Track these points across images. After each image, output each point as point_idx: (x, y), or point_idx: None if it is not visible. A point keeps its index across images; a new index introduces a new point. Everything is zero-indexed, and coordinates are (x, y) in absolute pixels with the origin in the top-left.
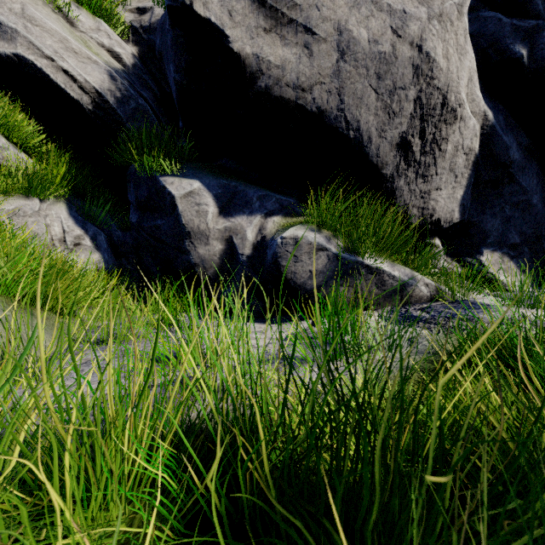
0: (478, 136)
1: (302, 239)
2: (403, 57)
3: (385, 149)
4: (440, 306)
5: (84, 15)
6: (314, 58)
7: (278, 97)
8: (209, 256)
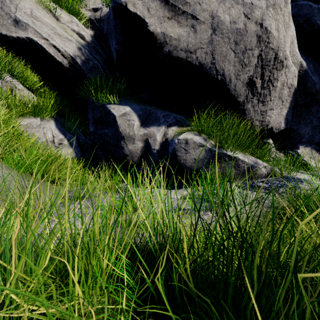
0: (296, 77)
1: (190, 140)
2: (251, 31)
3: (239, 86)
4: (274, 180)
5: (64, 14)
6: (197, 33)
7: (175, 57)
8: (135, 150)
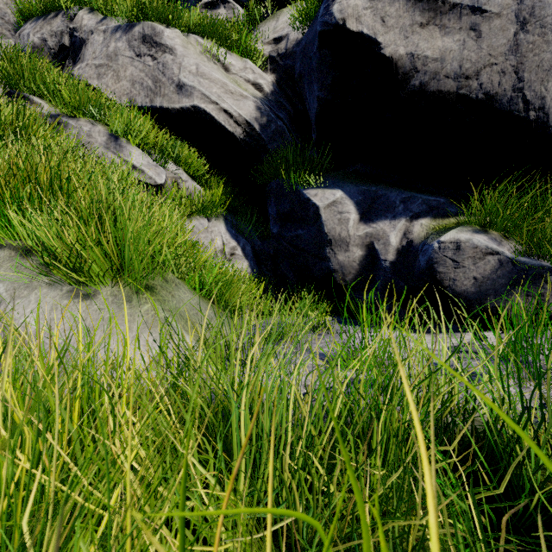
0: None
1: (465, 243)
2: None
3: None
4: None
5: (235, 59)
6: (483, 39)
7: (434, 92)
8: (349, 263)
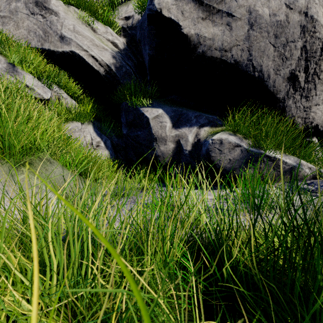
0: None
1: (225, 140)
2: (293, 21)
3: (279, 81)
4: (321, 182)
5: (100, 26)
6: (233, 31)
7: (209, 57)
8: (166, 151)
